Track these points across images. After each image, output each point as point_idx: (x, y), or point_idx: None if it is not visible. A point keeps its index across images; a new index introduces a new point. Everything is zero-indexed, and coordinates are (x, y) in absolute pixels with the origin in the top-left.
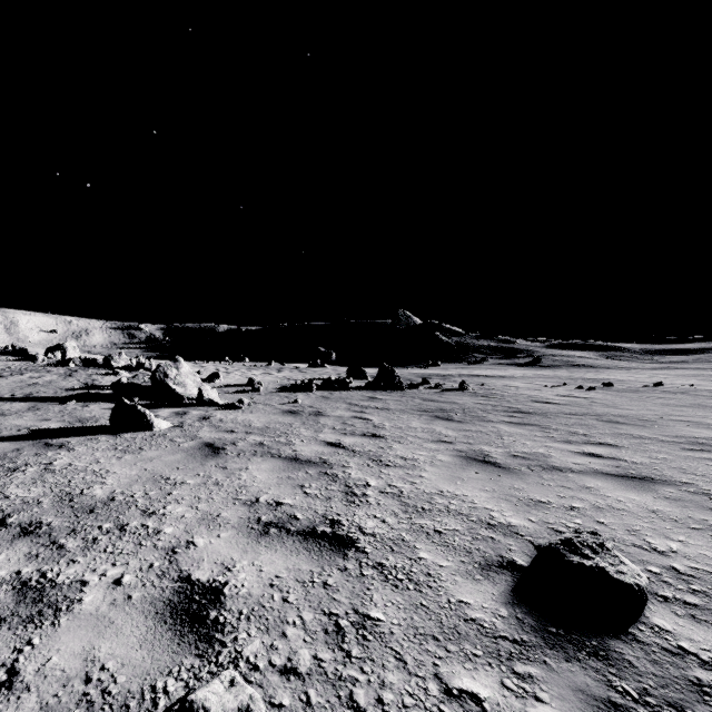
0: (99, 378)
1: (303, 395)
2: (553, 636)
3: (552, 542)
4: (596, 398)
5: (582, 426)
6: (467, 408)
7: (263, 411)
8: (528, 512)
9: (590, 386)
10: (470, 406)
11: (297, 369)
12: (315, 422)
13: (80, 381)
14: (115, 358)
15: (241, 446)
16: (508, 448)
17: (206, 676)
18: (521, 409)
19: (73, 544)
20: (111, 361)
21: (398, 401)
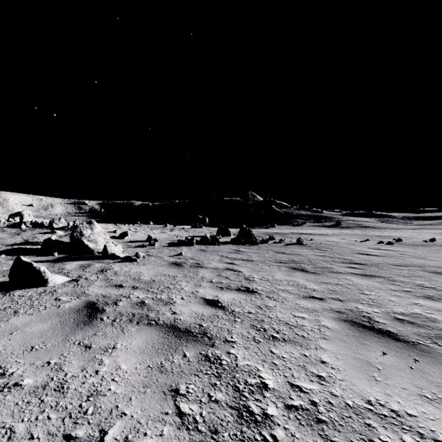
0: (39, 236)
1: (186, 248)
2: None
3: None
4: (401, 251)
5: (420, 278)
6: (312, 260)
7: (153, 263)
8: None
9: (389, 241)
10: (313, 258)
11: (183, 229)
12: (195, 274)
13: (23, 238)
14: (55, 222)
15: (121, 307)
16: (383, 308)
17: None
18: (354, 261)
19: None
20: (53, 223)
21: (257, 253)
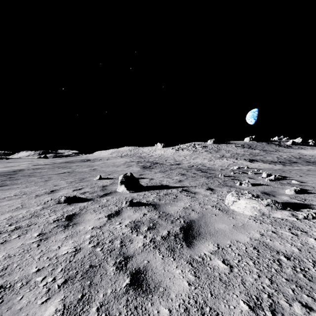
0: None
1: None
2: (90, 200)
3: (66, 197)
4: None
5: None
6: None
7: None
8: (29, 207)
9: None
10: None
11: None
12: None
13: None
14: None
15: None
16: None
17: (124, 208)
18: None
19: (118, 241)
20: None
21: None
